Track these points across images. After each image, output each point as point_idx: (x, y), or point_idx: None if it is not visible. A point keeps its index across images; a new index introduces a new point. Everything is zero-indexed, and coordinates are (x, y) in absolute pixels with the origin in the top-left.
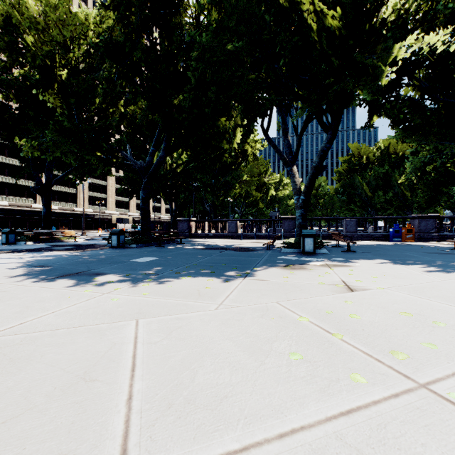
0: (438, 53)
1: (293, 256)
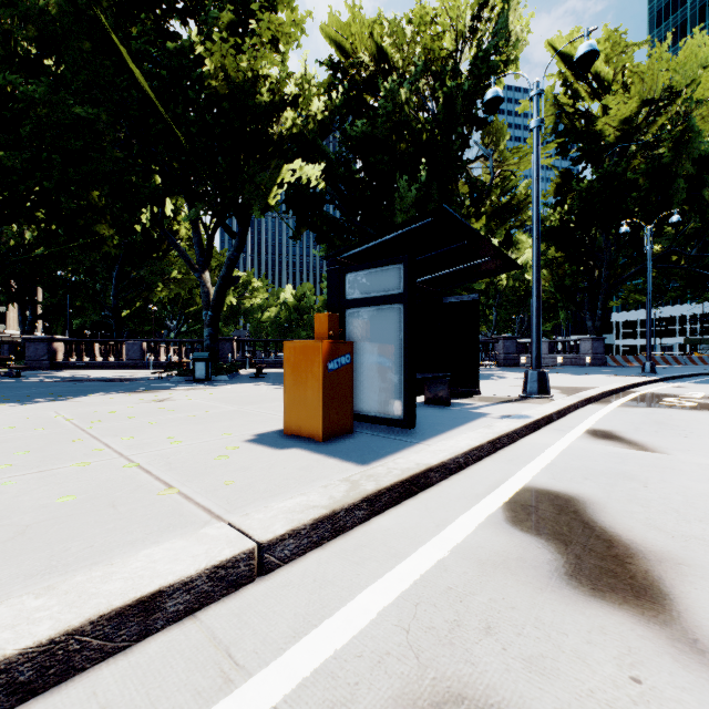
0: (350, 176)
1: (175, 383)
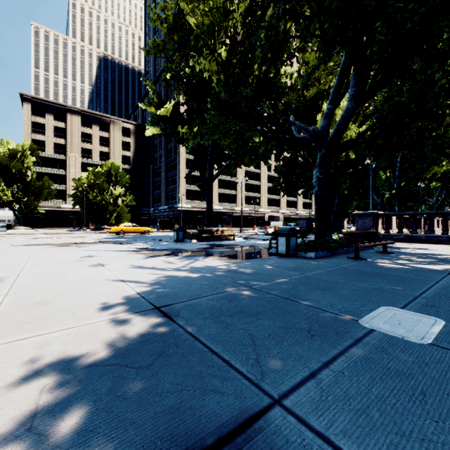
0: None
1: None
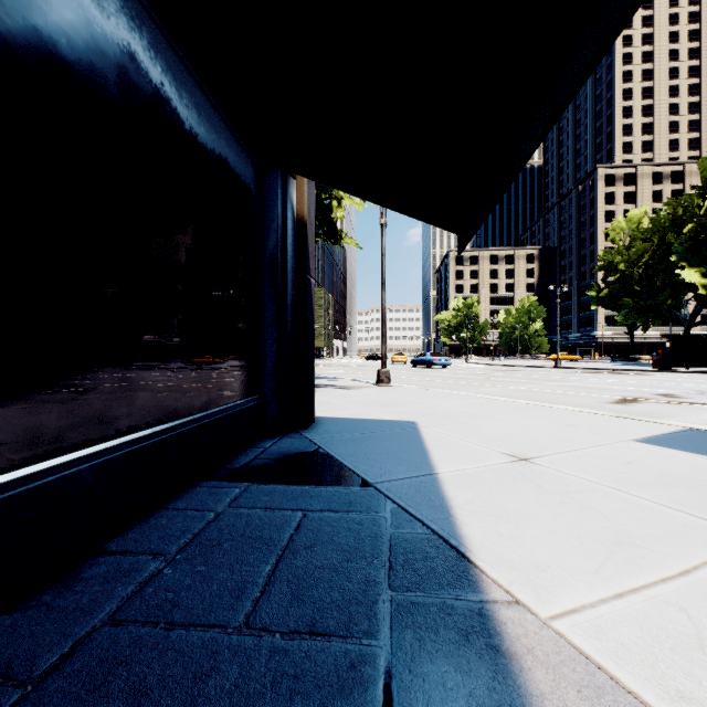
0: None
1: None
